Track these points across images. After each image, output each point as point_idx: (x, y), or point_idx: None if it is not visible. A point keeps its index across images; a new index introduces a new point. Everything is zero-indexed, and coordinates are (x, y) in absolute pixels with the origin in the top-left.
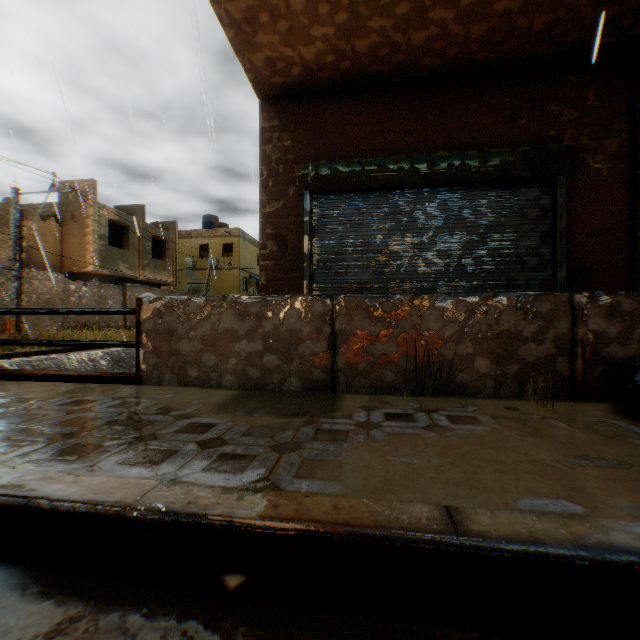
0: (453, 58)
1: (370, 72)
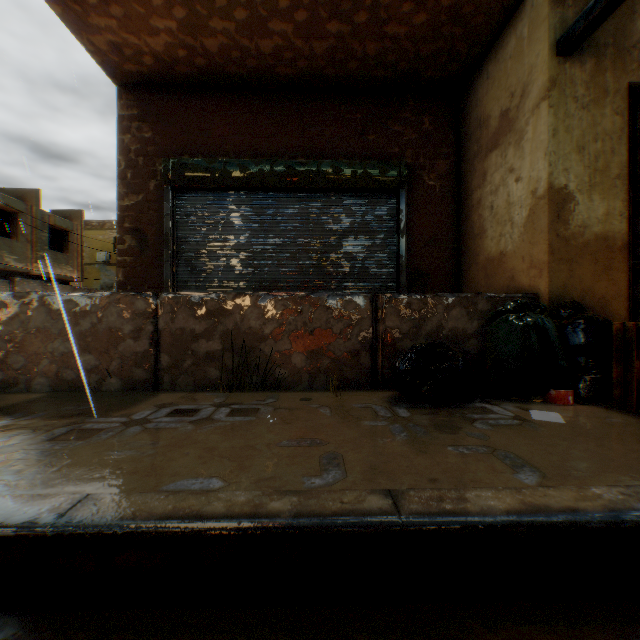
0: (305, 70)
1: (228, 72)
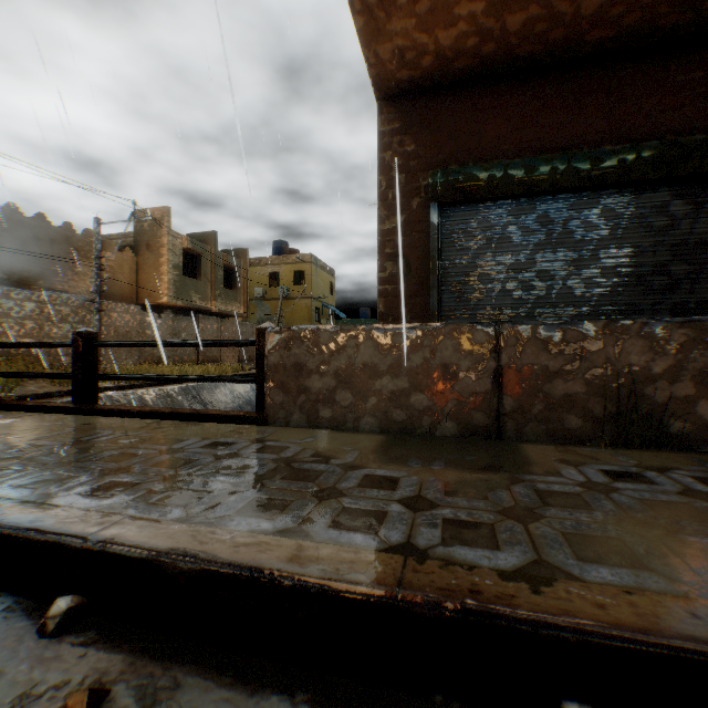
0: (629, 27)
1: (517, 55)
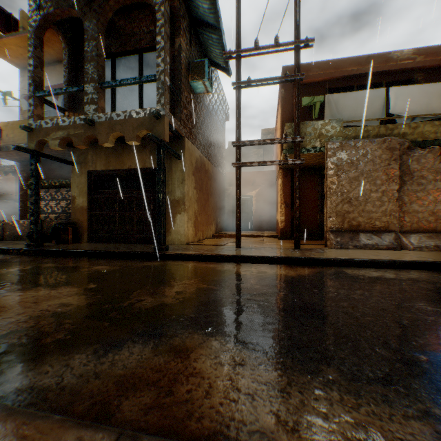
0: None
1: None
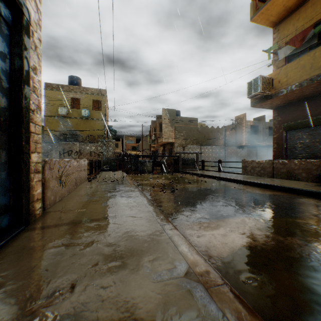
0: None
1: (298, 99)
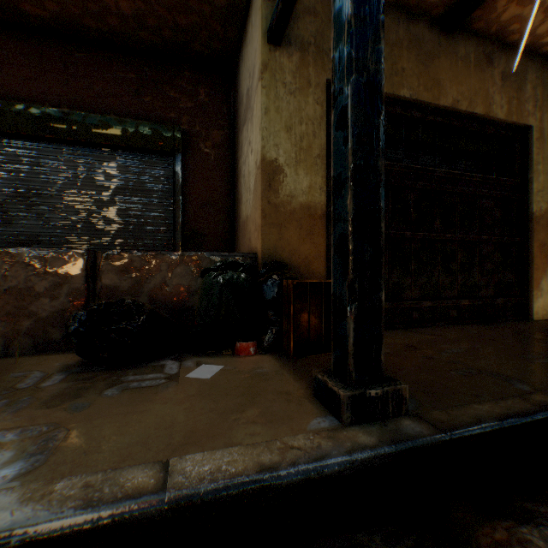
0: (60, 15)
1: None
